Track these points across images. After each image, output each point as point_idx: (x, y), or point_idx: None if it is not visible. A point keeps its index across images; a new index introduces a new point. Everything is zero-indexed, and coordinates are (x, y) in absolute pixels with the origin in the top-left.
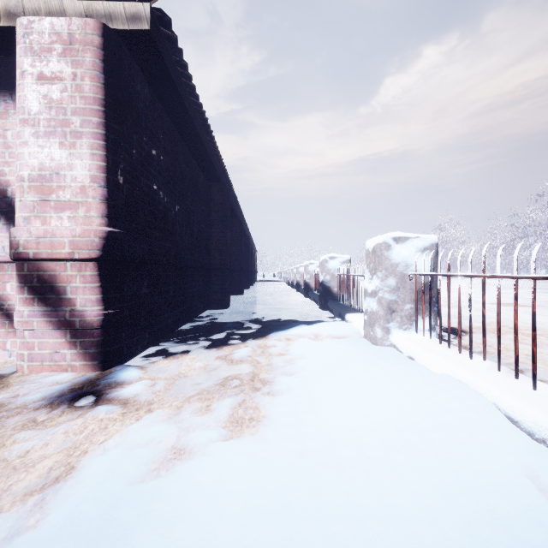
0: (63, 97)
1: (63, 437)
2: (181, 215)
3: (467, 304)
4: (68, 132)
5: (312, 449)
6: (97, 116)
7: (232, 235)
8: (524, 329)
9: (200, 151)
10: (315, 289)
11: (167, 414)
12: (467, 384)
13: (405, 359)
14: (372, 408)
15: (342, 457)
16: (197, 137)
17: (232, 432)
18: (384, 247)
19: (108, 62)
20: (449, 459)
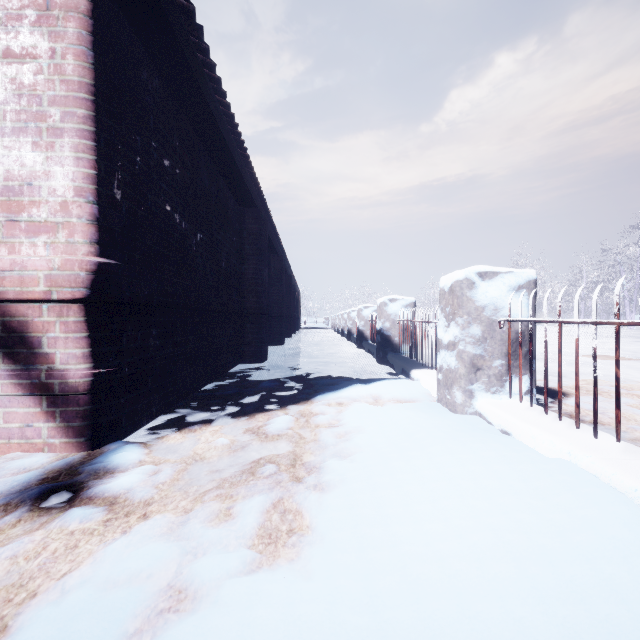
0: (38, 81)
1: (8, 564)
2: (204, 246)
3: (556, 357)
4: (45, 128)
5: (384, 594)
6: (83, 106)
7: (270, 274)
8: (638, 389)
9: (229, 167)
10: (370, 339)
11: (168, 524)
12: (597, 476)
13: (497, 433)
14: (468, 517)
15: (435, 617)
16: (224, 148)
17: (261, 557)
18: (465, 285)
19: (99, 35)
20: (608, 618)
